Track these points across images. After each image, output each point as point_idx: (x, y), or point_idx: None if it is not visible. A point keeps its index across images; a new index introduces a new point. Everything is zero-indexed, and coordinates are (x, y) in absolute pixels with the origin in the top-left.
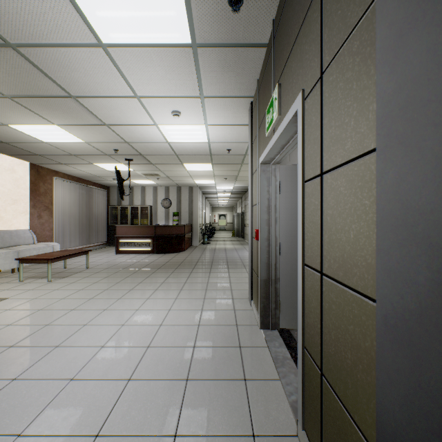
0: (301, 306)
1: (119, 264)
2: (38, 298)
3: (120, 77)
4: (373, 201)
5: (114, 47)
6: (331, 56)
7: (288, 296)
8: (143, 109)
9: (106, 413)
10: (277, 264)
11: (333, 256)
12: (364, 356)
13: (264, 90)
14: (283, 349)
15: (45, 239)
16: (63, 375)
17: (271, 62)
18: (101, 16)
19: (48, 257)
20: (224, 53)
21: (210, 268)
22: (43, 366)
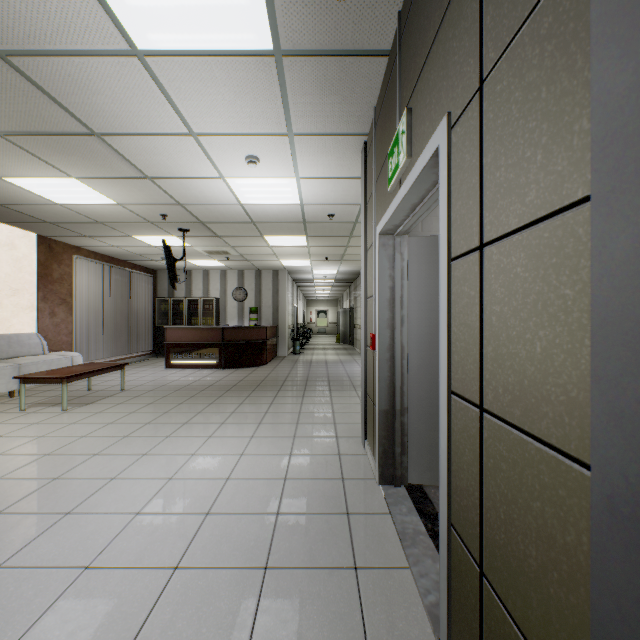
0: (446, 459)
1: (170, 385)
2: (45, 437)
3: (166, 103)
4: (582, 290)
5: (156, 55)
6: (500, 50)
7: (420, 435)
8: (202, 153)
9: (136, 625)
10: (404, 386)
11: (502, 382)
12: (564, 558)
13: (385, 122)
14: (414, 518)
15: (60, 348)
16: (73, 560)
17: (396, 77)
18: (134, 6)
19: (63, 375)
20: (324, 65)
21: (303, 390)
22: (45, 545)
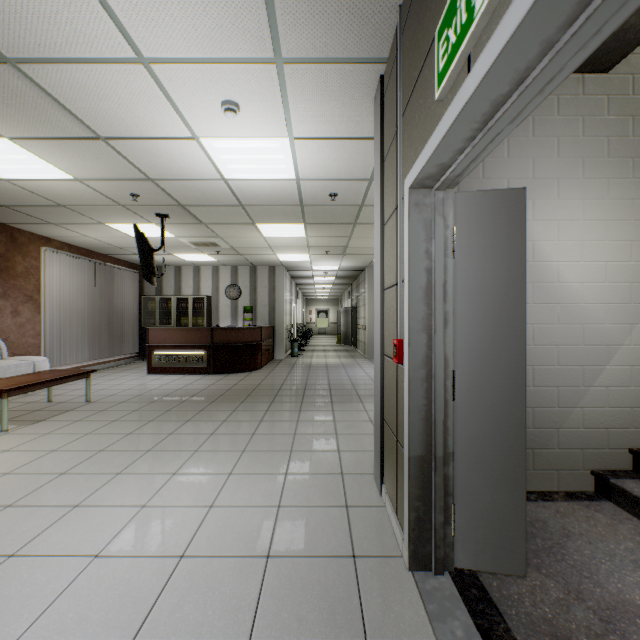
0: None
1: (146, 394)
2: None
3: None
4: None
5: None
6: None
7: (473, 495)
8: (163, 97)
9: None
10: (447, 420)
11: None
12: None
13: (424, 1)
14: None
15: (26, 351)
16: None
17: None
18: None
19: (3, 387)
20: None
21: (300, 401)
22: None
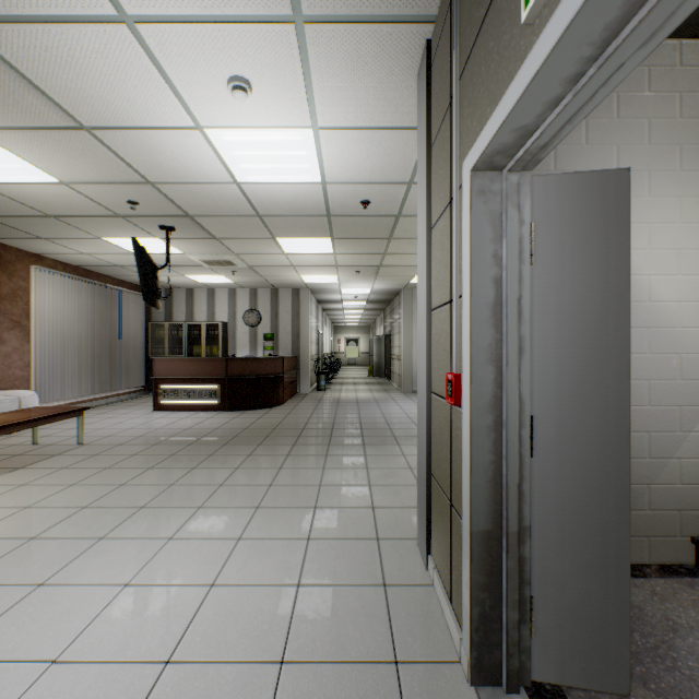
0: None
1: (149, 435)
2: None
3: None
4: None
5: None
6: None
7: (558, 584)
8: (155, 71)
9: None
10: (523, 482)
11: None
12: None
13: None
14: None
15: (12, 385)
16: None
17: None
18: None
19: None
20: None
21: (327, 444)
22: None
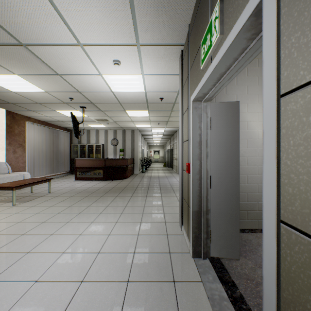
0: (274, 284)
1: (75, 189)
2: None
3: (61, 21)
4: None
5: None
6: None
7: (218, 226)
8: (87, 58)
9: None
10: (208, 196)
11: None
12: None
13: (197, 27)
14: (218, 285)
15: (19, 170)
16: None
17: None
18: None
19: (13, 185)
20: None
21: (146, 192)
22: None
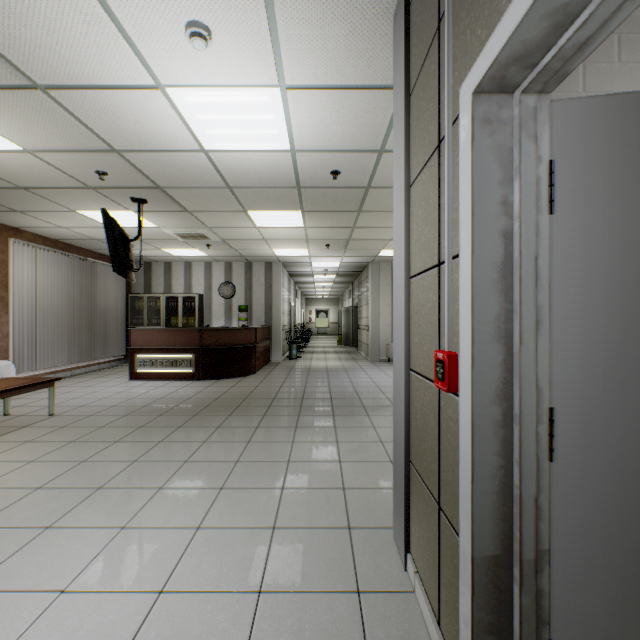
0: None
1: (121, 405)
2: None
3: None
4: None
5: None
6: None
7: (585, 624)
8: (104, 14)
9: None
10: (540, 493)
11: None
12: None
13: None
14: None
15: None
16: None
17: None
18: None
19: None
20: None
21: (297, 415)
22: None
